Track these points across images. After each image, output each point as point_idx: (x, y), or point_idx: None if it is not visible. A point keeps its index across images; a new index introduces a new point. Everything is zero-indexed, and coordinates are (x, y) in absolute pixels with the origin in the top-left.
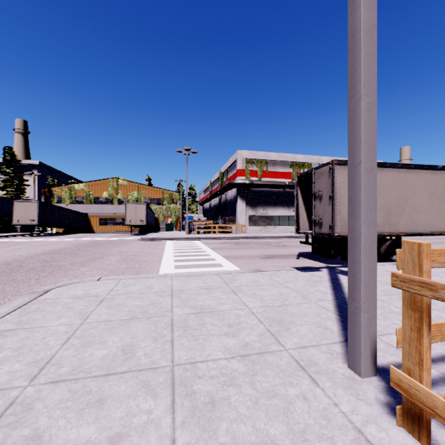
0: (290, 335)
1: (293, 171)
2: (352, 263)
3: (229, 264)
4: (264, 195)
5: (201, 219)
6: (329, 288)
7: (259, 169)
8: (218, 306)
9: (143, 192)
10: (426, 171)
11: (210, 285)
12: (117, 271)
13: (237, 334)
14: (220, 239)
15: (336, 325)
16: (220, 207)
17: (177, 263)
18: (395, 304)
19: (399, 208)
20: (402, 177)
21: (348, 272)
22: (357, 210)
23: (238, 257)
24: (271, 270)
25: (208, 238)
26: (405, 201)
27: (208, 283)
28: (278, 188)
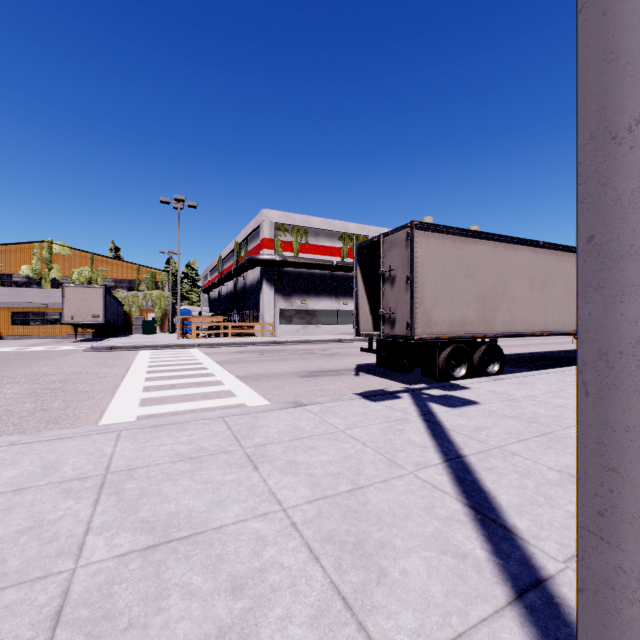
0: (393, 600)
1: (344, 246)
2: (602, 430)
3: (247, 391)
4: (303, 279)
5: (205, 314)
6: (426, 433)
7: (296, 240)
8: (212, 514)
9: (102, 269)
10: (527, 247)
11: (202, 447)
12: (4, 421)
13: (254, 624)
14: (235, 346)
15: (476, 540)
16: (235, 296)
17: (148, 393)
18: (543, 461)
19: (496, 298)
20: (499, 254)
21: (580, 456)
22: (623, 269)
23: (264, 377)
24: (321, 401)
25: (215, 344)
26: (502, 288)
27: (199, 442)
28: (323, 270)
